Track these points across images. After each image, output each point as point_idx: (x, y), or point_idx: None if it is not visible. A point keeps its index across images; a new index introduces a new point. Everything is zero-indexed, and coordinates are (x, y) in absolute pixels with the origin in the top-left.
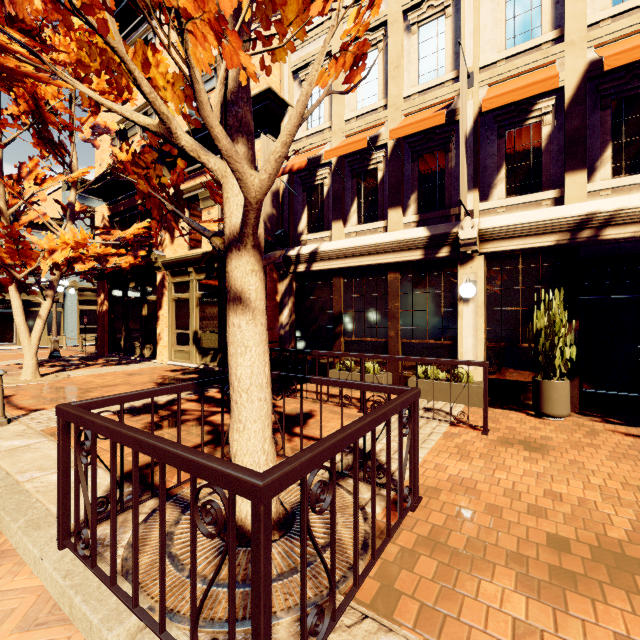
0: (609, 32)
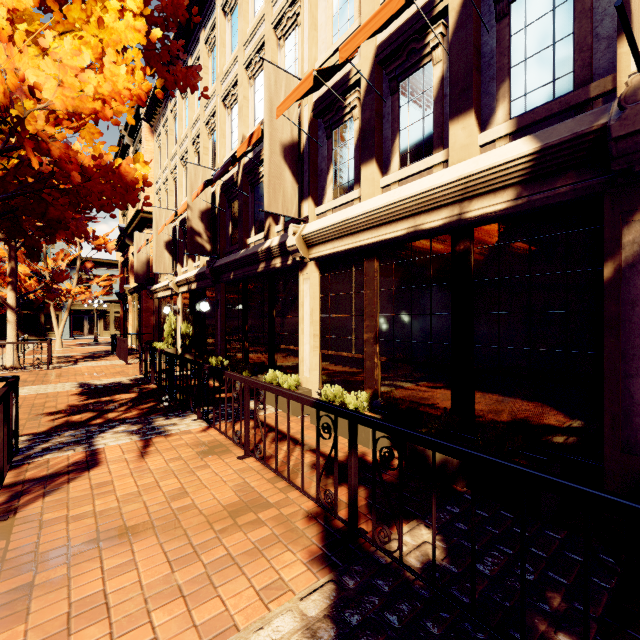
0: None
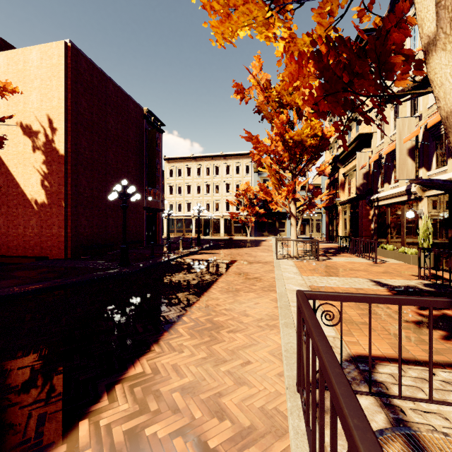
0: None
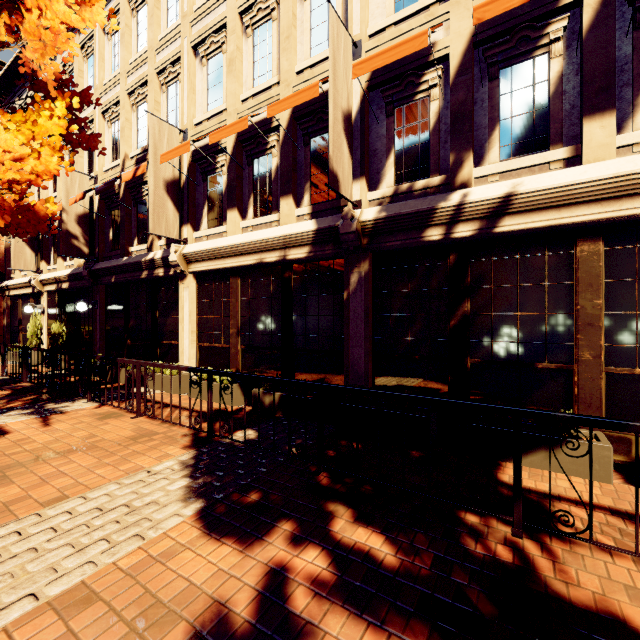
0: None
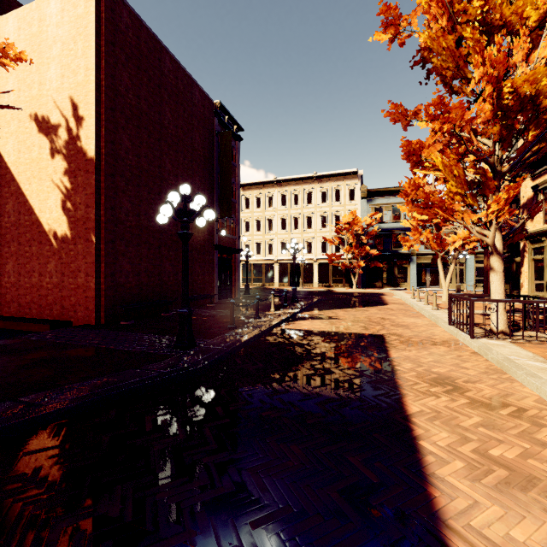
0: None
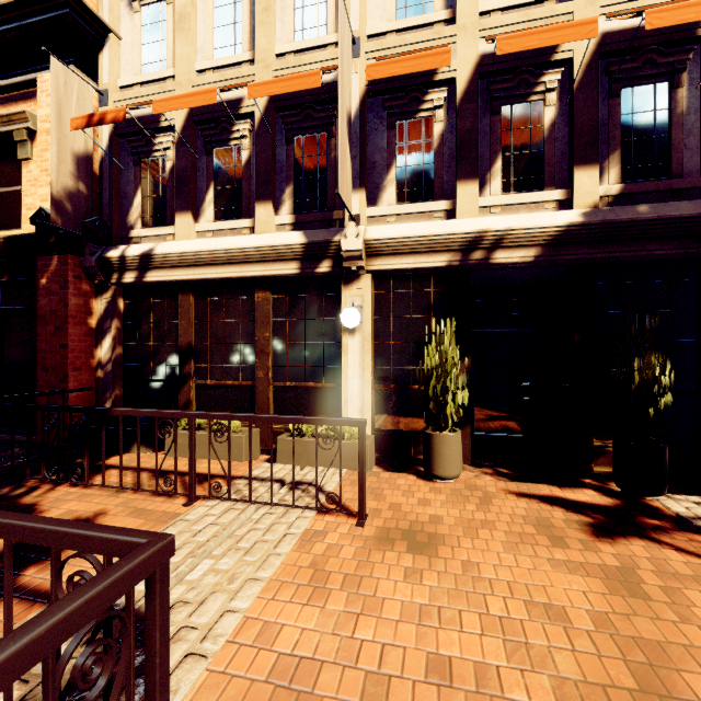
0: (499, 24)
